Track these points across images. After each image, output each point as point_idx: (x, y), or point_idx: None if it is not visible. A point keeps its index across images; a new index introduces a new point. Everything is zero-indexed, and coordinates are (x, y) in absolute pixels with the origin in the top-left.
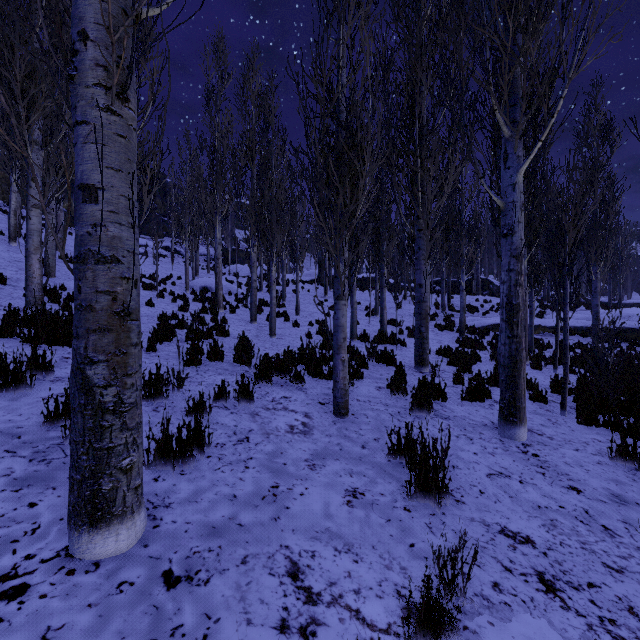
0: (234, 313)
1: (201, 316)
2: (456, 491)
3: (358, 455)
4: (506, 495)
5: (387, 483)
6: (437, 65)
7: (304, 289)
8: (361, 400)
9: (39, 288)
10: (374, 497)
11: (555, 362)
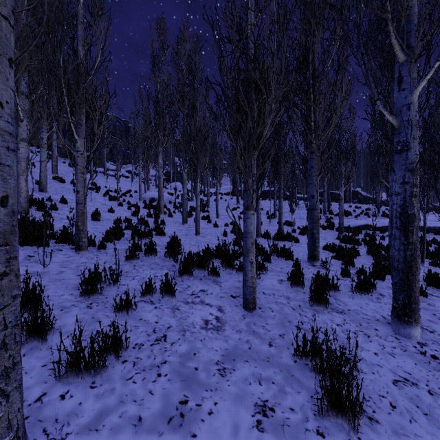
0: (171, 217)
1: (146, 220)
2: (366, 404)
3: (266, 355)
4: (419, 411)
5: (296, 393)
6: (327, 19)
7: (222, 199)
8: (266, 293)
9: (25, 200)
10: (284, 414)
11: (422, 257)
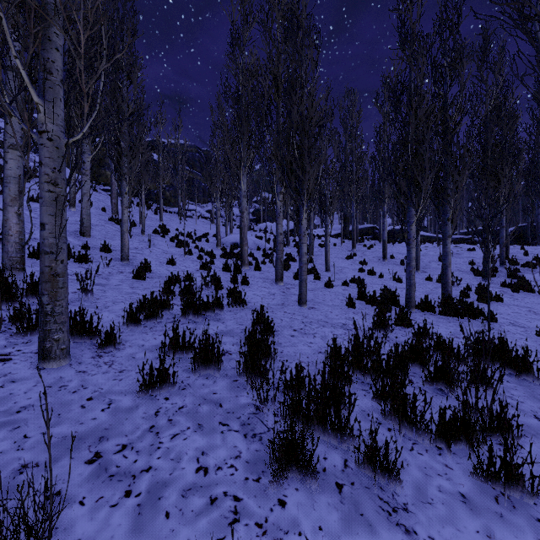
0: (259, 270)
1: (217, 277)
2: None
3: None
4: None
5: None
6: None
7: (330, 243)
8: None
9: (17, 248)
10: None
11: None
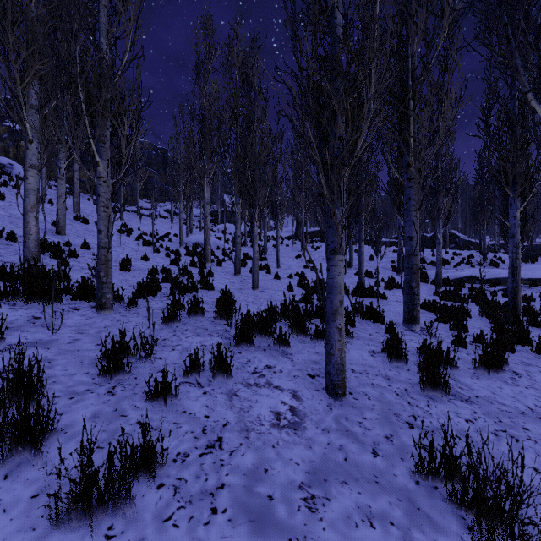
0: (220, 266)
1: (189, 270)
2: None
3: (371, 471)
4: None
5: None
6: None
7: (283, 244)
8: (356, 370)
9: (35, 244)
10: None
11: None
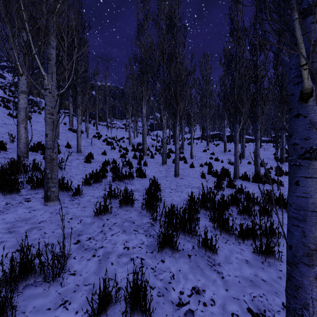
0: (153, 158)
1: (130, 161)
2: None
3: None
4: None
5: None
6: None
7: (194, 142)
8: None
9: (24, 146)
10: None
11: None
